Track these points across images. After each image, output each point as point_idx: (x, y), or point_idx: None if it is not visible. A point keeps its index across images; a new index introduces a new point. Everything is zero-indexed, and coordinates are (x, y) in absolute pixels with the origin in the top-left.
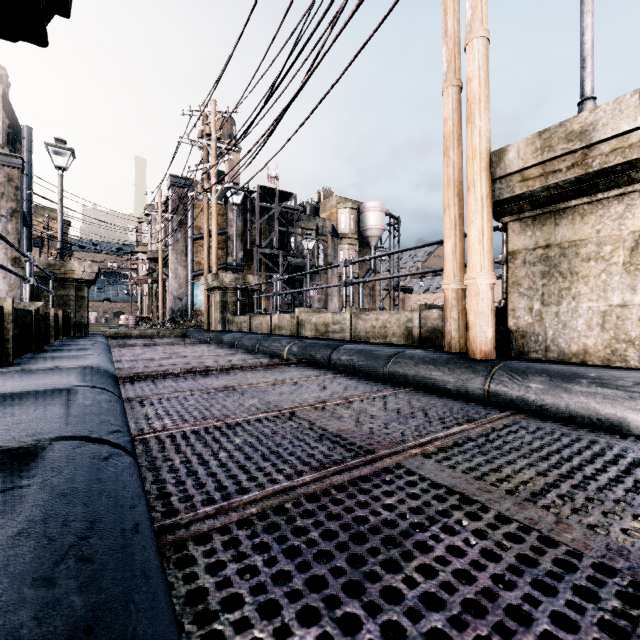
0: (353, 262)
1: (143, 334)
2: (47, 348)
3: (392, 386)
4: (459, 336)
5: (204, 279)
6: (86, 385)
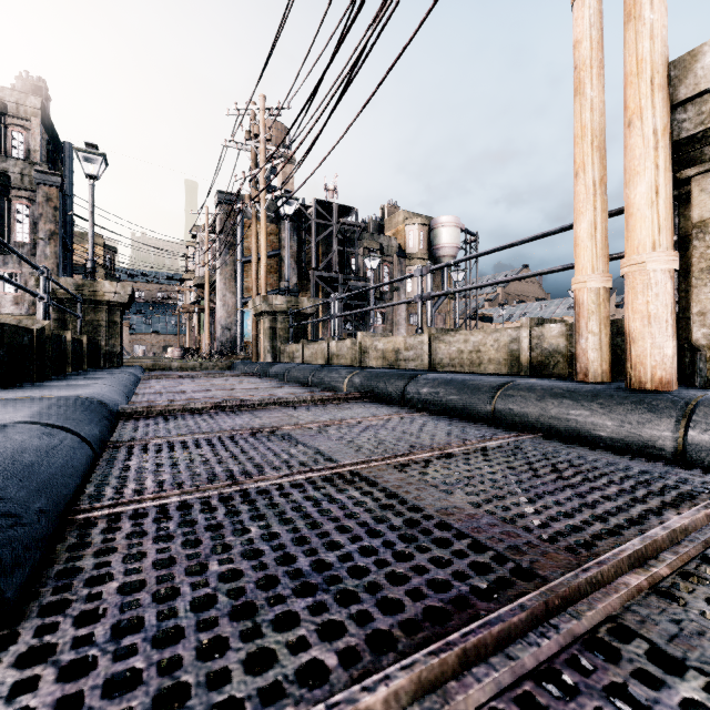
0: (432, 269)
1: (184, 366)
2: (56, 377)
3: (504, 431)
4: (601, 358)
5: (252, 303)
6: (34, 421)
